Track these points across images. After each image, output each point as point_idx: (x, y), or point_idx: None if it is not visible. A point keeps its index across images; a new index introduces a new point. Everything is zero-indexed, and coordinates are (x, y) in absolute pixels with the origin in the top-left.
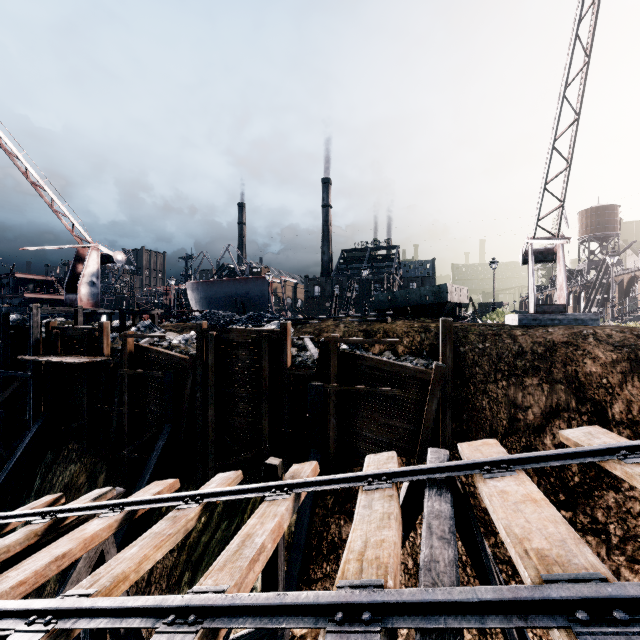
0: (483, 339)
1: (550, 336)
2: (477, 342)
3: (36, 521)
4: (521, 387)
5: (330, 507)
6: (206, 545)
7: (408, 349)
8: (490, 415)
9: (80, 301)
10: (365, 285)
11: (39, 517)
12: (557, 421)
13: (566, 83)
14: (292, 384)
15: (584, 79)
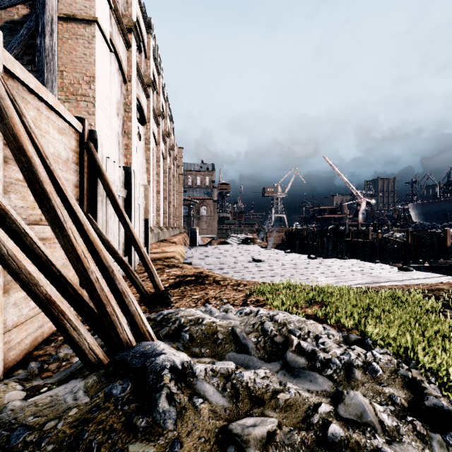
0: None
1: None
2: None
3: None
4: None
5: None
6: None
7: None
8: None
9: (359, 220)
10: None
11: None
12: None
13: None
14: None
15: None
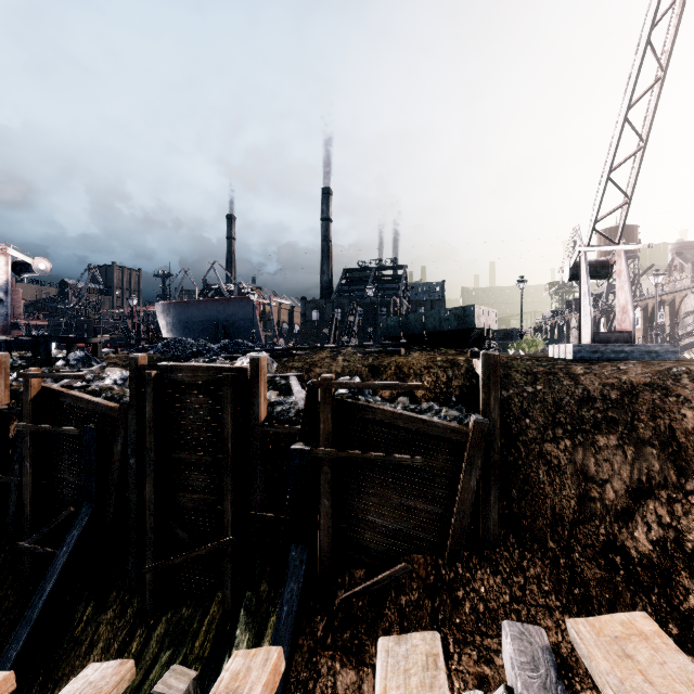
0: (532, 379)
1: (625, 376)
2: (524, 383)
3: None
4: (593, 450)
5: (320, 636)
6: (135, 692)
7: (430, 393)
8: (551, 491)
9: None
10: (370, 307)
11: None
12: (651, 503)
13: (653, 20)
14: (271, 441)
15: (679, 14)
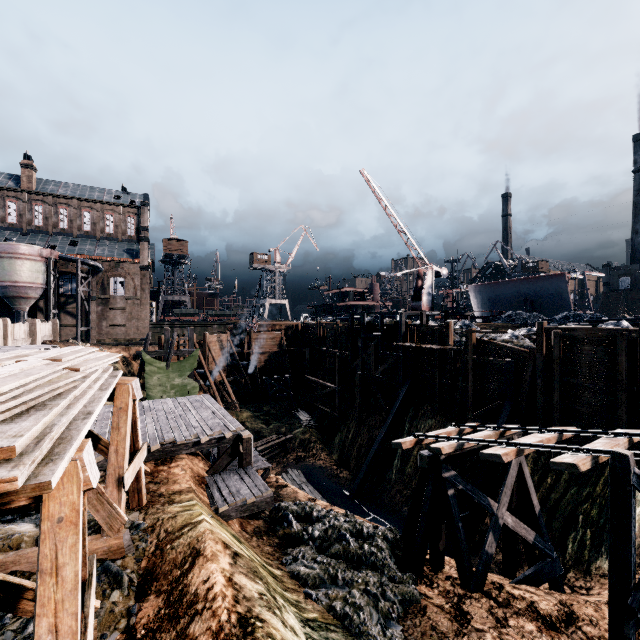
0: None
1: None
2: None
3: (490, 429)
4: None
5: None
6: (557, 501)
7: None
8: None
9: (422, 307)
10: None
11: (487, 428)
12: None
13: None
14: None
15: None
